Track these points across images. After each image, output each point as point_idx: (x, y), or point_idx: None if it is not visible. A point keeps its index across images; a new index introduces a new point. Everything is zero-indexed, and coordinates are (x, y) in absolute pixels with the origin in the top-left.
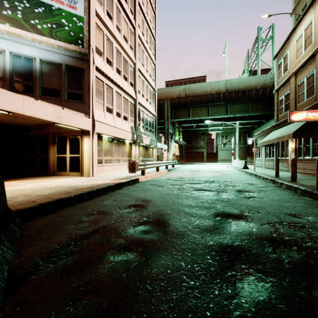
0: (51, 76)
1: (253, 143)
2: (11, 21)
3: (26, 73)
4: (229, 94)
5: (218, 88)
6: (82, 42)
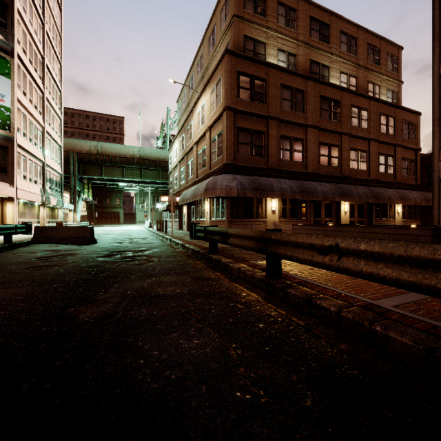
0: None
1: (152, 210)
2: None
3: None
4: (143, 161)
5: (132, 153)
6: (10, 128)
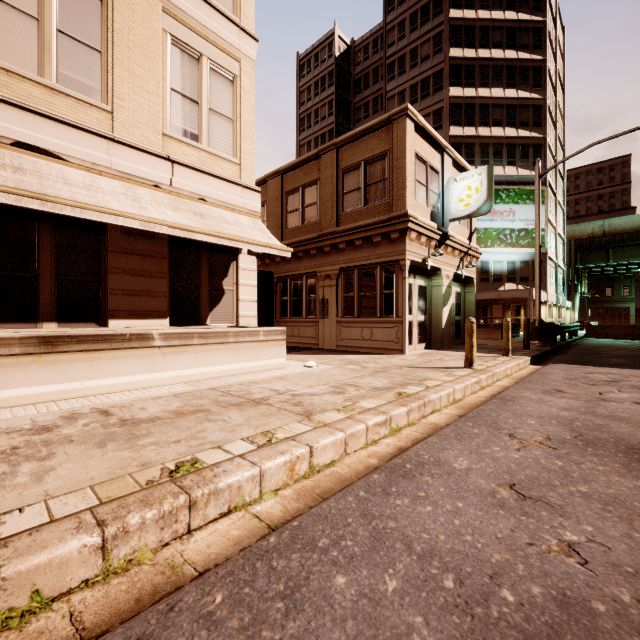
0: (524, 269)
1: None
2: (510, 245)
3: (512, 271)
4: None
5: None
6: (544, 245)
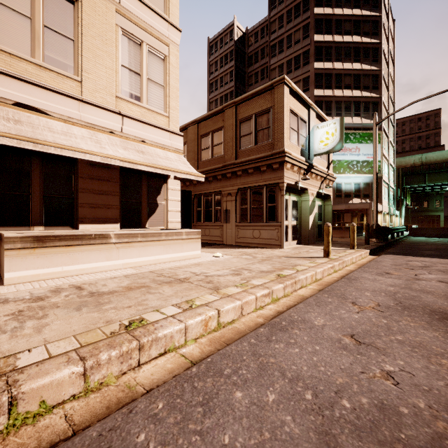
0: (366, 189)
1: None
2: (356, 172)
3: (358, 190)
4: None
5: None
6: (380, 172)
